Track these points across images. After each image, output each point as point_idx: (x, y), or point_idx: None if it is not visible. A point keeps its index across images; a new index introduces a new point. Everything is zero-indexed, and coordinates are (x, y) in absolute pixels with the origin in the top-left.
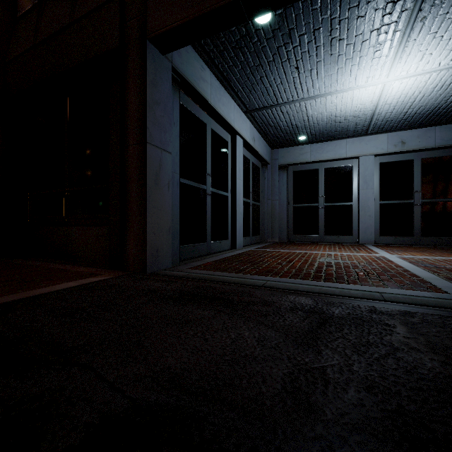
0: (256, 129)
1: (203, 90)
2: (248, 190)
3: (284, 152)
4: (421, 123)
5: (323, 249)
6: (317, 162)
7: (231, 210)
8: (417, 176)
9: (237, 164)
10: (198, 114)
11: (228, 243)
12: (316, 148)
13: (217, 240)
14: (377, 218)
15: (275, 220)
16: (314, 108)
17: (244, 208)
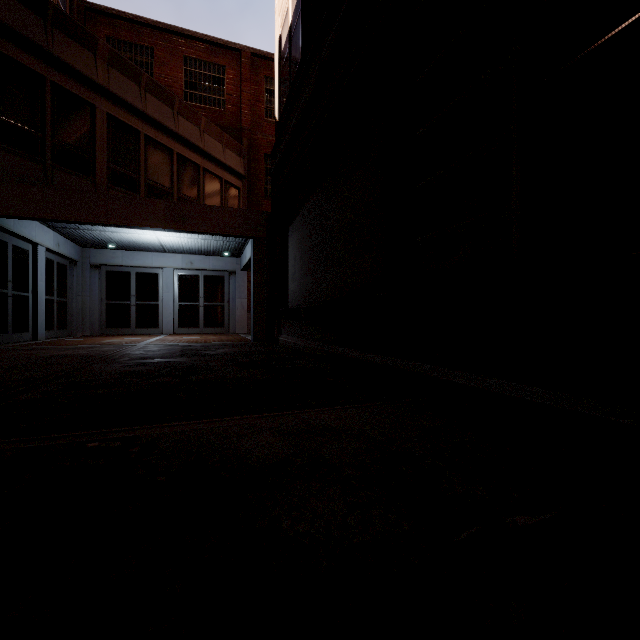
0: (62, 235)
1: (7, 224)
2: (53, 288)
3: (97, 253)
4: (199, 253)
5: (122, 337)
6: (129, 266)
7: (32, 307)
8: (201, 286)
9: (40, 270)
10: (1, 237)
11: (29, 335)
12: (128, 255)
13: (19, 332)
14: (177, 315)
15: (86, 315)
16: (114, 235)
17: (48, 305)
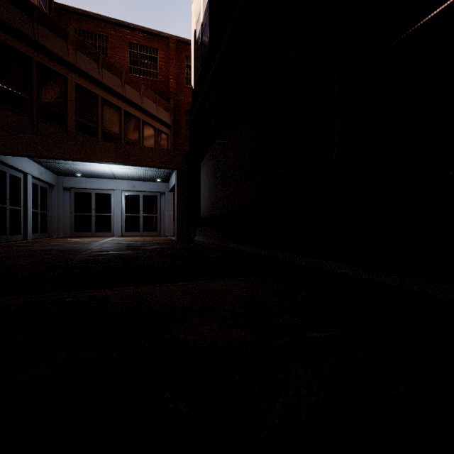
0: (43, 167)
1: (6, 160)
2: (37, 204)
3: (68, 179)
4: (139, 180)
5: (85, 238)
6: (91, 188)
7: (23, 217)
8: (141, 203)
9: (28, 191)
10: (1, 168)
11: (21, 236)
12: (90, 181)
13: (14, 235)
14: (124, 223)
15: (60, 223)
16: (80, 167)
17: (34, 216)
